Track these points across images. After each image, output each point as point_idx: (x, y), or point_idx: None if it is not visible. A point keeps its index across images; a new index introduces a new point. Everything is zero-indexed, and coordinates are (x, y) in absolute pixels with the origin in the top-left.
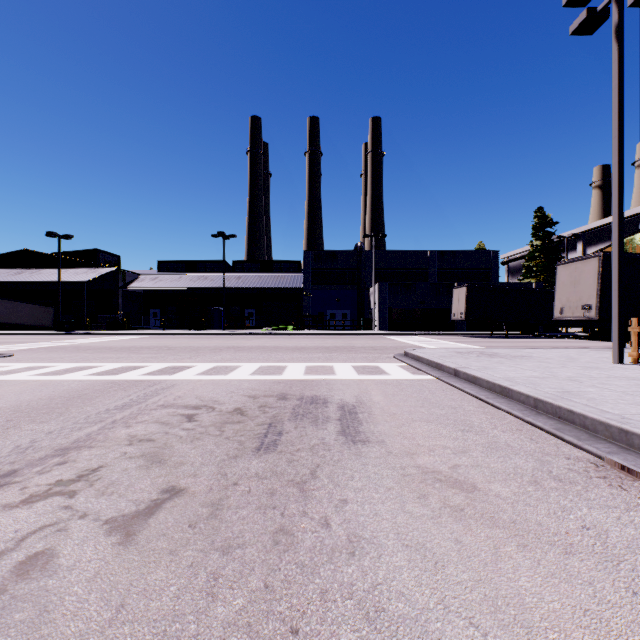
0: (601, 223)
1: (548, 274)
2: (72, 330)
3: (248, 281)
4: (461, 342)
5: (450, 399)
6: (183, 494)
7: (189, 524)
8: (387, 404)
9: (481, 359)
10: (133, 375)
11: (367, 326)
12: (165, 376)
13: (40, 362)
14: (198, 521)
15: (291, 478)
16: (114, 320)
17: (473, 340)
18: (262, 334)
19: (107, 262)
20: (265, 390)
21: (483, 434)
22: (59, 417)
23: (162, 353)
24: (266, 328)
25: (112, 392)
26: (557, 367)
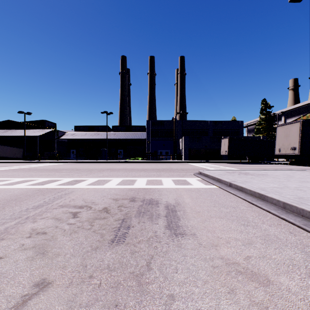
0: (294, 107)
1: (268, 132)
2: (31, 160)
3: (119, 135)
4: (226, 166)
5: (230, 201)
6: (48, 288)
7: None
8: (193, 204)
9: (241, 176)
10: (52, 185)
11: (178, 158)
12: (69, 186)
13: (6, 177)
14: None
15: (132, 270)
16: (52, 155)
17: (232, 165)
18: (126, 162)
19: (49, 126)
20: (123, 195)
21: (258, 228)
22: None
23: (72, 172)
24: (128, 159)
25: (35, 196)
26: (285, 181)
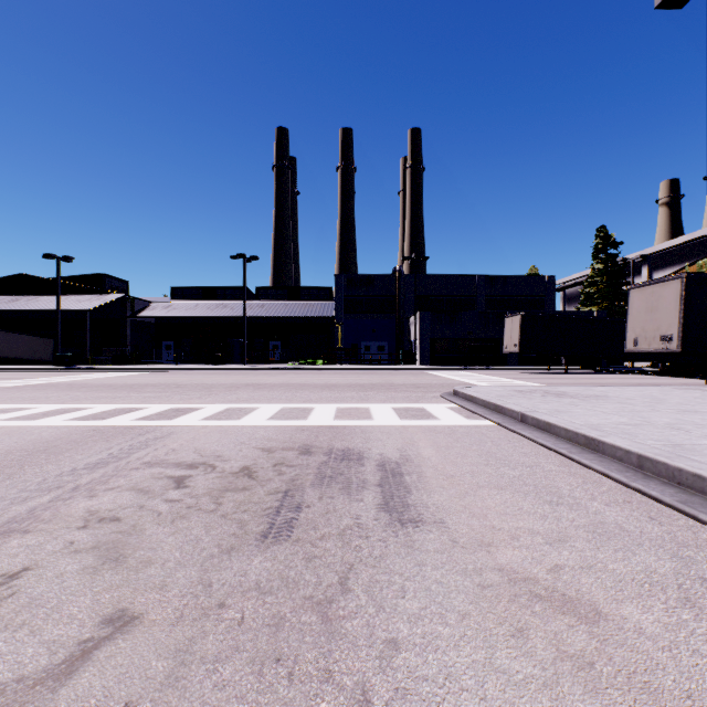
0: (669, 244)
1: (611, 301)
2: (73, 365)
3: (273, 309)
4: (516, 378)
5: (521, 453)
6: (134, 628)
7: (126, 702)
8: (441, 461)
9: (548, 400)
10: (124, 420)
11: (407, 360)
12: (163, 421)
13: (19, 403)
14: (143, 694)
15: (309, 592)
16: (121, 353)
17: (529, 376)
18: (288, 369)
19: (114, 288)
20: (284, 440)
21: (580, 509)
22: (5, 481)
23: (168, 392)
24: (293, 362)
25: (90, 443)
26: (646, 410)
